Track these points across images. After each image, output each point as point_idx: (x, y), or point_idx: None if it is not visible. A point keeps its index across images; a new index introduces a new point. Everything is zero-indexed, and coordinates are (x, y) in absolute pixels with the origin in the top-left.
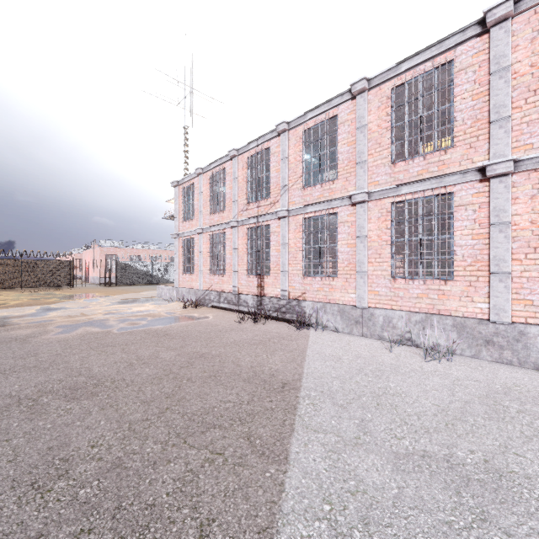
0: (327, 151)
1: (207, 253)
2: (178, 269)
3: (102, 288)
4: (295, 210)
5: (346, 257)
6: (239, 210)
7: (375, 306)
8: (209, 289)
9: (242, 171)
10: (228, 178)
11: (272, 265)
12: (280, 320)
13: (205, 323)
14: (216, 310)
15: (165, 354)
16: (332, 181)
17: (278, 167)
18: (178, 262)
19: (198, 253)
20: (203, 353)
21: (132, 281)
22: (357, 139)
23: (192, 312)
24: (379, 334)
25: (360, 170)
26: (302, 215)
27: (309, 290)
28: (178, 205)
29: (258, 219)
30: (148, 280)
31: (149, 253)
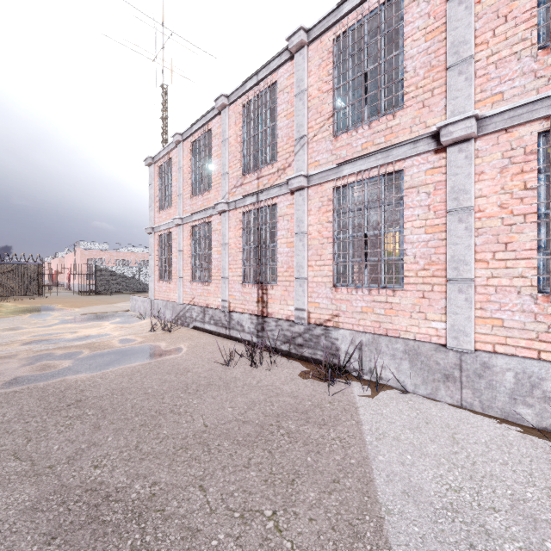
0: (380, 61)
1: (188, 252)
2: (153, 274)
3: (75, 297)
4: (319, 174)
5: (423, 251)
6: (231, 186)
7: (493, 350)
8: (190, 302)
9: (234, 127)
10: (215, 142)
11: (280, 268)
12: (293, 357)
13: (167, 366)
14: (197, 334)
15: (2, 500)
16: (391, 113)
17: (290, 109)
18: (153, 265)
19: (177, 252)
20: (106, 493)
21: (115, 289)
22: (450, 19)
23: (161, 338)
24: (504, 408)
25: (456, 78)
26: (333, 182)
27: (345, 310)
28: (154, 190)
29: (258, 196)
30: (134, 287)
31: (138, 256)
